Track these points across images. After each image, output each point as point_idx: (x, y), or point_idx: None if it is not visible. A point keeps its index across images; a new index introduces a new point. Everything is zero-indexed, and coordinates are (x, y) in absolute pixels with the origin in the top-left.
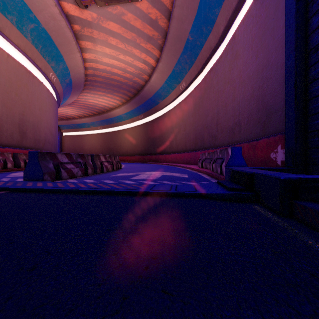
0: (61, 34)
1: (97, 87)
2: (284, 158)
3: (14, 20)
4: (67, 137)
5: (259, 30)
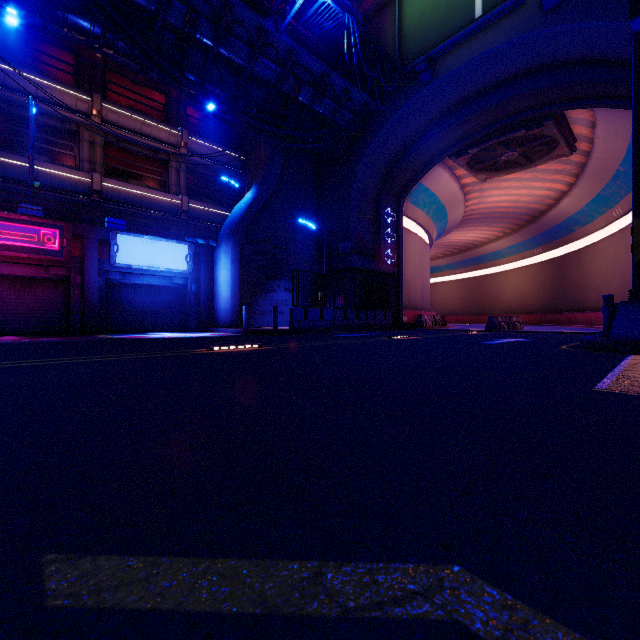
0: (453, 201)
1: (469, 224)
2: None
3: (426, 210)
4: None
5: None
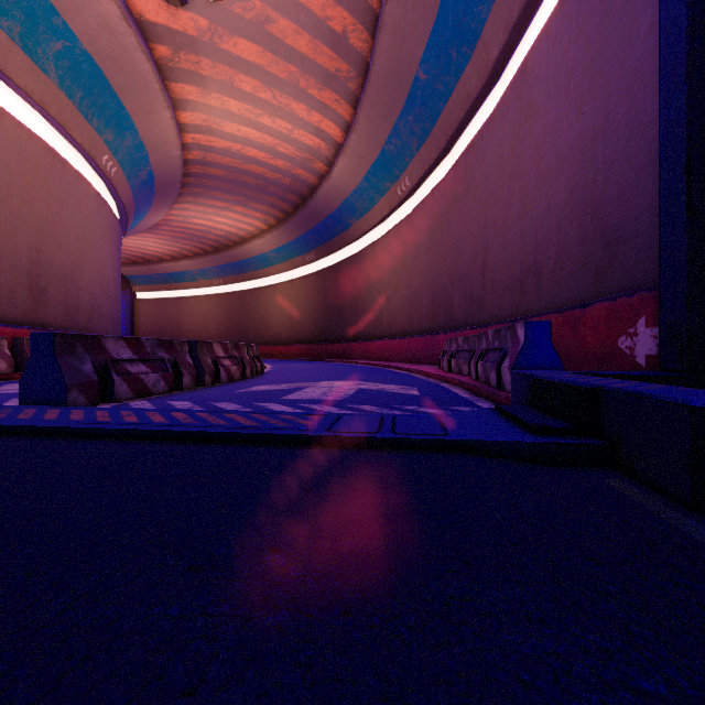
0: (126, 65)
1: (211, 191)
2: (654, 349)
3: (17, 31)
4: (146, 302)
5: (585, 49)
